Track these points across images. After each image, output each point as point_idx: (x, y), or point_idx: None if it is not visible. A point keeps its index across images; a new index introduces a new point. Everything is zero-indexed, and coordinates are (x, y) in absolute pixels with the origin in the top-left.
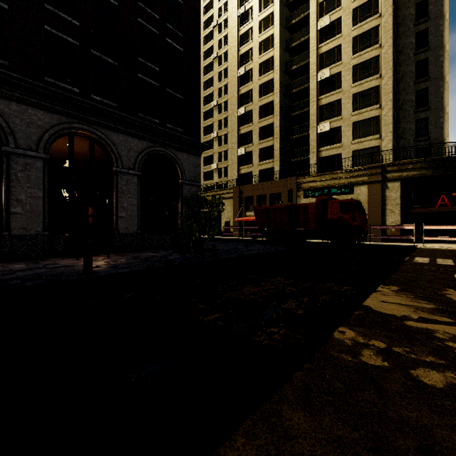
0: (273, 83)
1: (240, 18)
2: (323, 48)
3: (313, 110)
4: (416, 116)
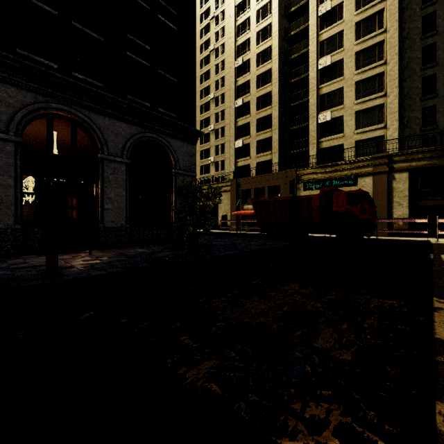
0: (271, 73)
1: (237, 8)
2: (323, 35)
3: (313, 99)
4: (423, 104)
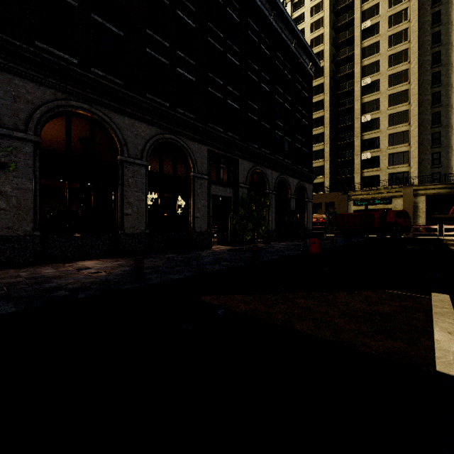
0: (323, 119)
1: None
2: (365, 99)
3: (358, 142)
4: (432, 150)
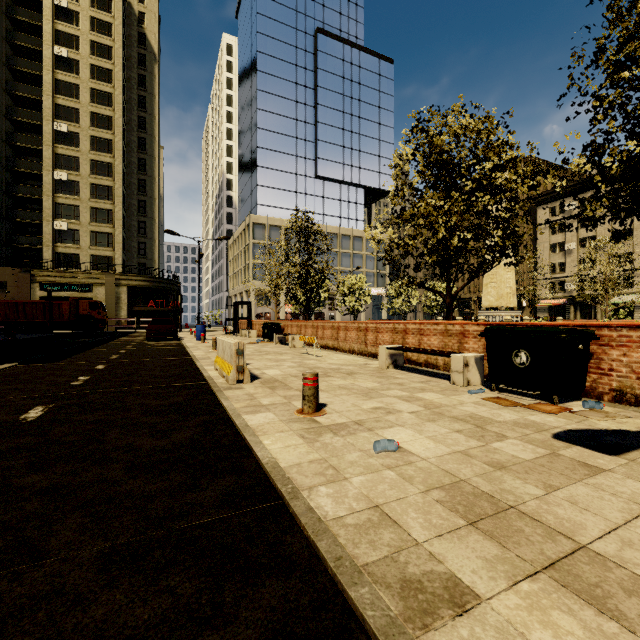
0: None
1: None
2: (60, 150)
3: (49, 204)
4: (139, 239)
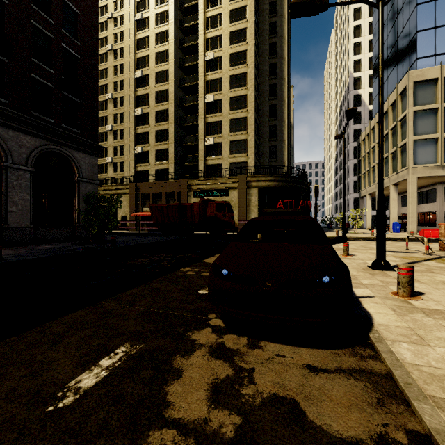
0: (168, 93)
1: (137, 22)
2: (209, 77)
3: (201, 125)
4: (270, 143)
